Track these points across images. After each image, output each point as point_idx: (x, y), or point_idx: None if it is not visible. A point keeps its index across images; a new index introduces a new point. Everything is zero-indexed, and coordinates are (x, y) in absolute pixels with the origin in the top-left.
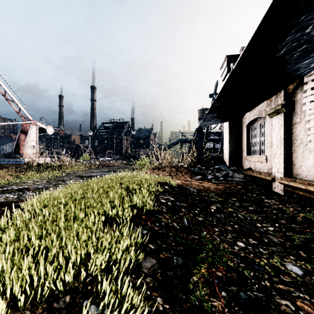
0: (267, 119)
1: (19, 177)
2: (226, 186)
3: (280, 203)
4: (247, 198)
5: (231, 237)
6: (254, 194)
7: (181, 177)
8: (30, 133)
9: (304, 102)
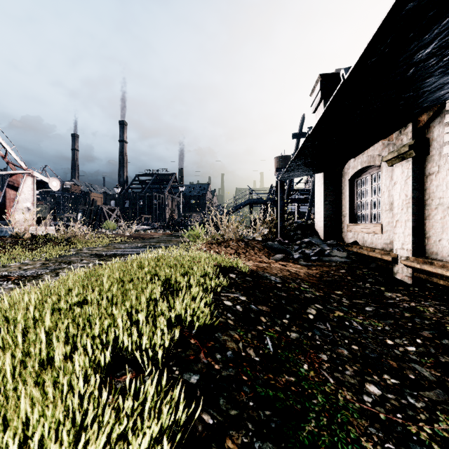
0: (382, 168)
1: None
2: (323, 270)
3: (411, 298)
4: (358, 290)
5: (352, 373)
6: (368, 282)
7: (253, 257)
8: (23, 189)
9: (447, 141)
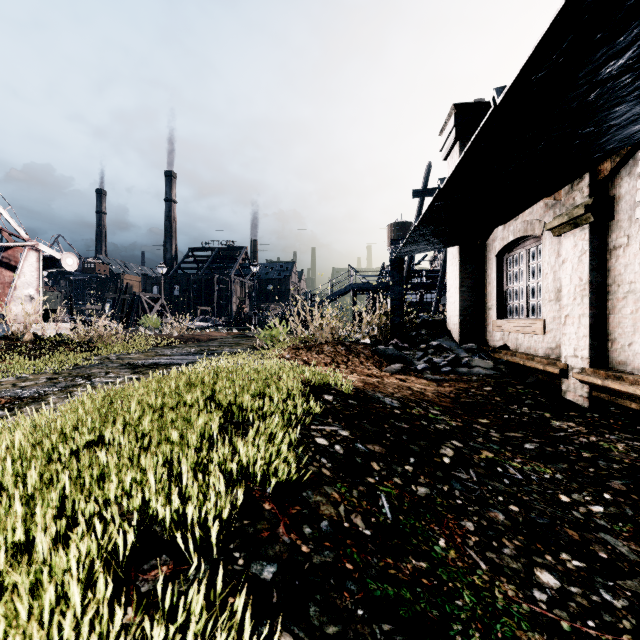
0: (545, 240)
1: None
2: (460, 388)
3: (589, 430)
4: (512, 418)
5: (513, 551)
6: (525, 406)
7: (358, 368)
8: (23, 269)
9: None
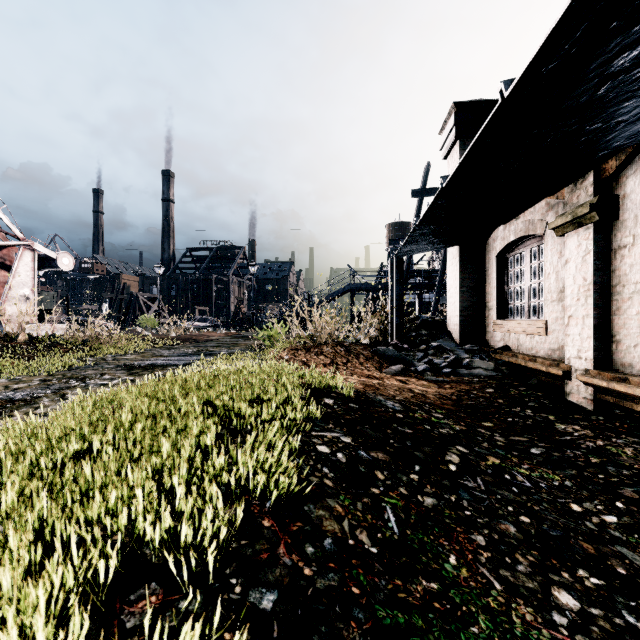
0: (547, 239)
1: None
2: (461, 390)
3: (595, 433)
4: (516, 421)
5: (528, 568)
6: (528, 408)
7: (358, 369)
8: (18, 268)
9: None
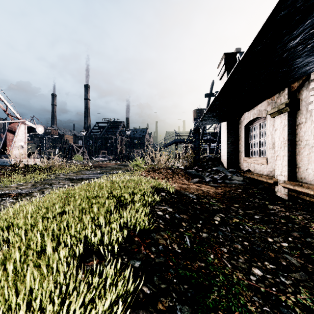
0: (267, 119)
1: (3, 180)
2: (226, 190)
3: (286, 210)
4: (250, 204)
5: (243, 260)
6: (257, 198)
7: (177, 180)
8: (18, 133)
9: (311, 101)
